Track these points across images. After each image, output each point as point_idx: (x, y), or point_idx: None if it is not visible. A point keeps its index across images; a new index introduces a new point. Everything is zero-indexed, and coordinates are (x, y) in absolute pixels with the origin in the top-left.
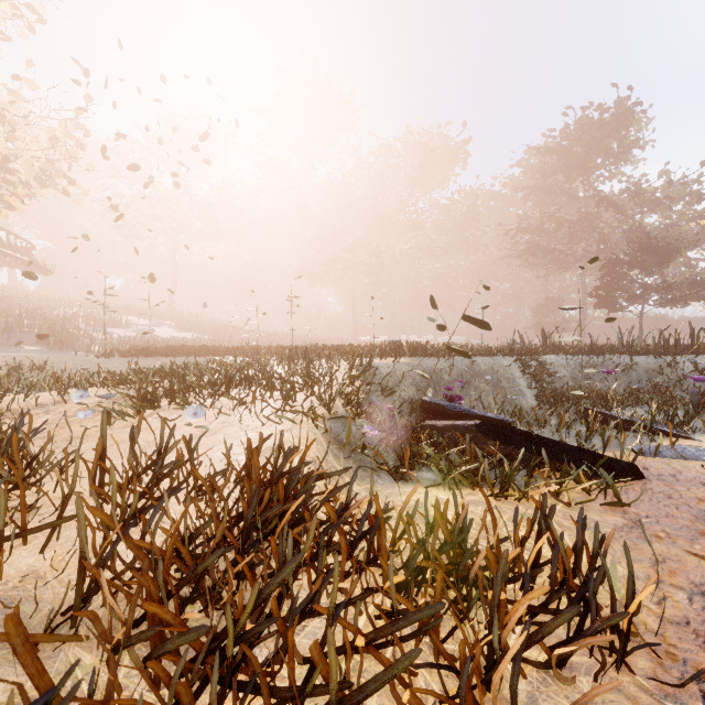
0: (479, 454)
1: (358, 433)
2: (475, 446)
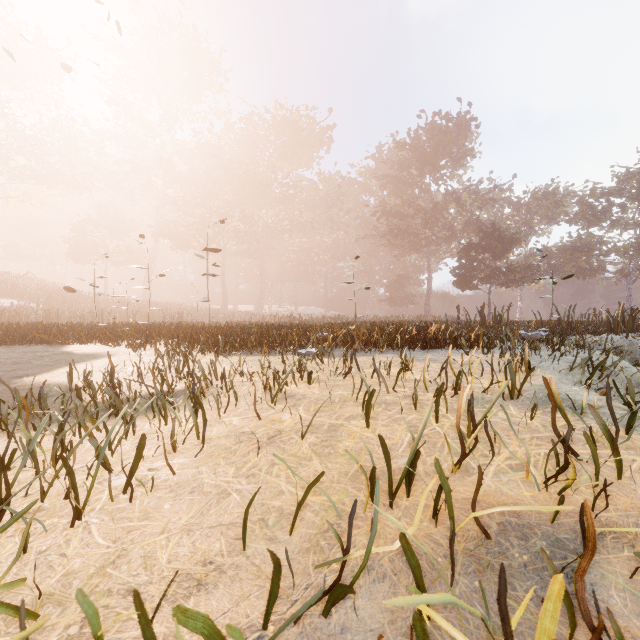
0: None
1: None
2: None
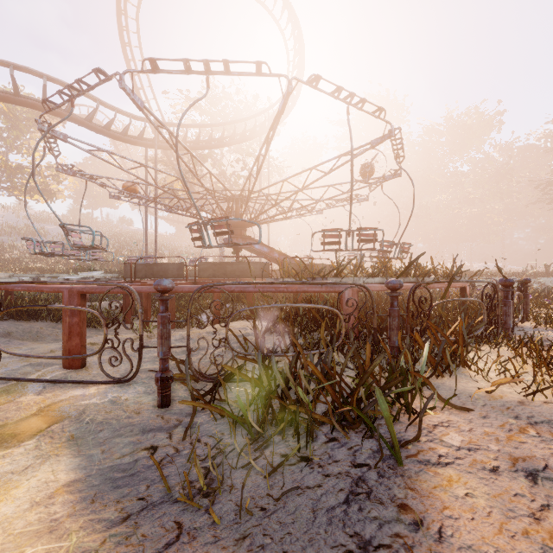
0: None
1: None
2: None
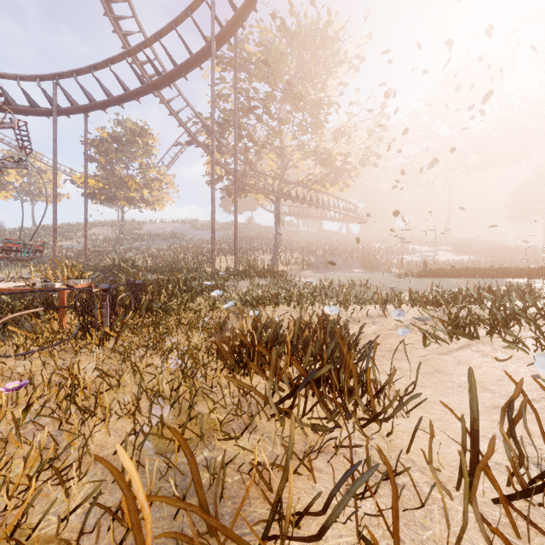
0: None
1: None
2: None
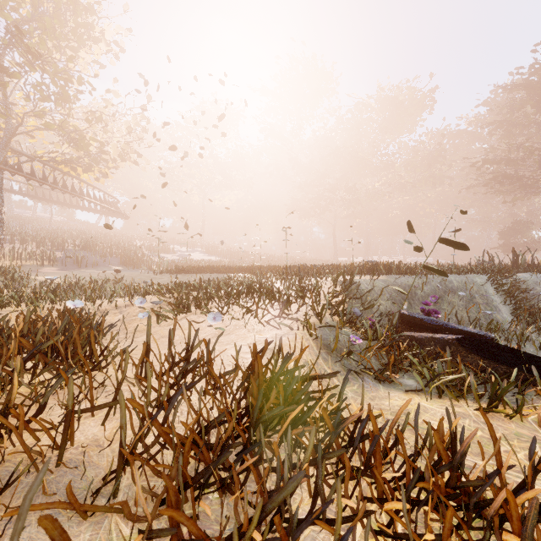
0: (462, 367)
1: (343, 340)
2: (457, 359)
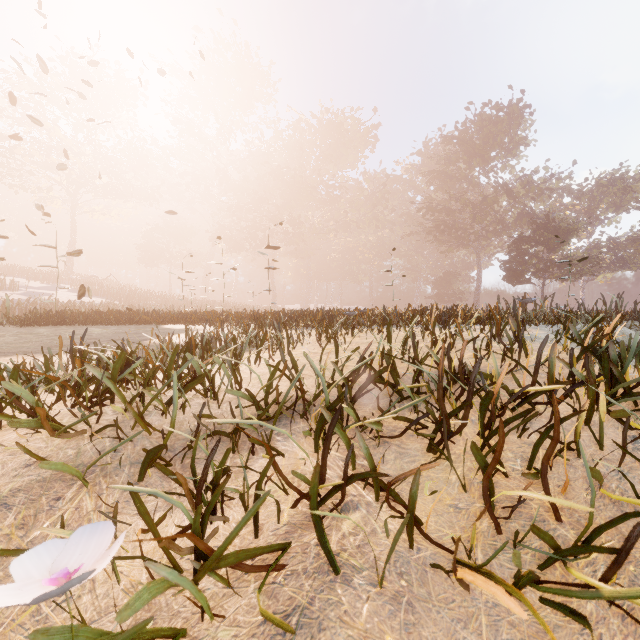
0: None
1: None
2: None
